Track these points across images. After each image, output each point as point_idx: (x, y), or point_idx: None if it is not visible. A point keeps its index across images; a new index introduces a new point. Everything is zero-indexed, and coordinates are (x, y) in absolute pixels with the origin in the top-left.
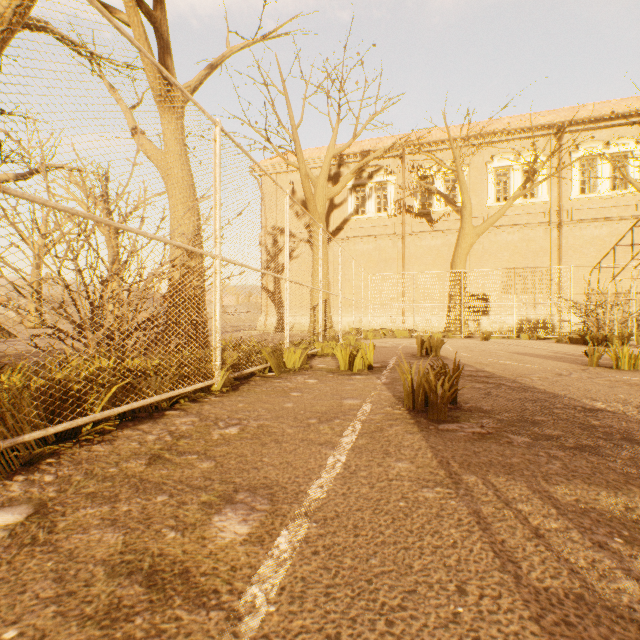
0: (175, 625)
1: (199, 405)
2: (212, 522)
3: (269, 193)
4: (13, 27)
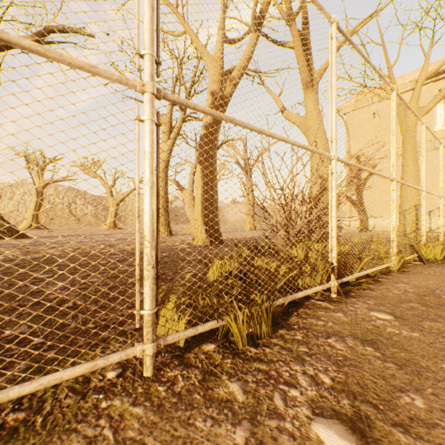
0: None
1: (394, 277)
2: None
3: (352, 125)
4: (241, 76)
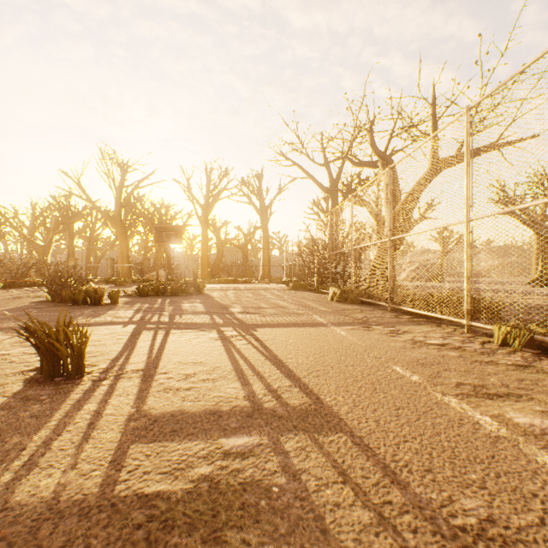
0: (457, 389)
1: None
2: (542, 418)
3: None
4: None
